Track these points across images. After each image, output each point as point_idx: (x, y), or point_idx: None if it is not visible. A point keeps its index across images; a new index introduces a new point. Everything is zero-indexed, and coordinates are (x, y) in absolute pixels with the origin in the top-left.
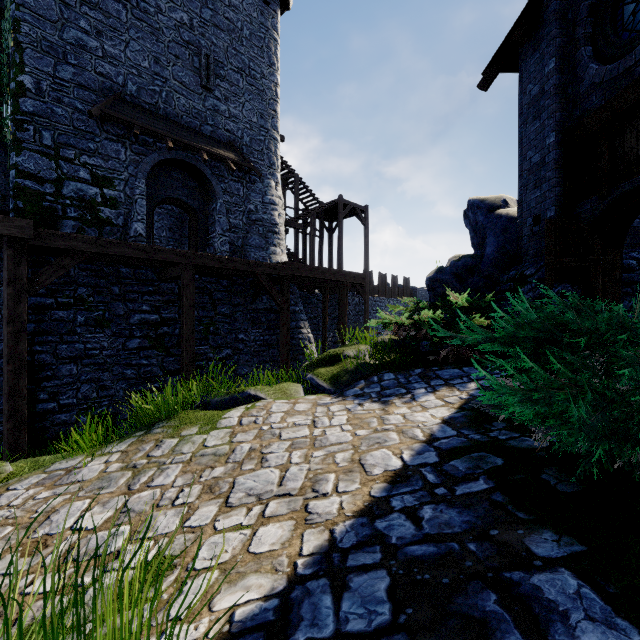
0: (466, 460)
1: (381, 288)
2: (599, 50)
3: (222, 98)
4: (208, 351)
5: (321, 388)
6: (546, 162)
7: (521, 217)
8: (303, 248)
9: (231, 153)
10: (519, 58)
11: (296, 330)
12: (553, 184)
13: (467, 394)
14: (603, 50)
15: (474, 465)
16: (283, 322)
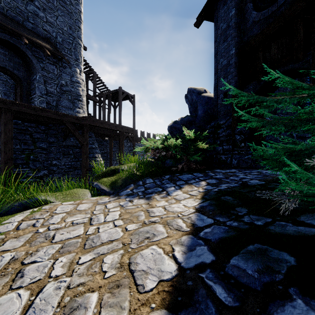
0: (247, 257)
1: (142, 139)
2: (257, 5)
3: (41, 8)
4: (28, 172)
5: (103, 191)
6: (230, 63)
7: (216, 95)
8: (99, 114)
9: (47, 44)
10: (215, 12)
11: (93, 159)
12: (234, 75)
13: (202, 188)
14: (259, 5)
15: (263, 266)
16: (83, 153)
